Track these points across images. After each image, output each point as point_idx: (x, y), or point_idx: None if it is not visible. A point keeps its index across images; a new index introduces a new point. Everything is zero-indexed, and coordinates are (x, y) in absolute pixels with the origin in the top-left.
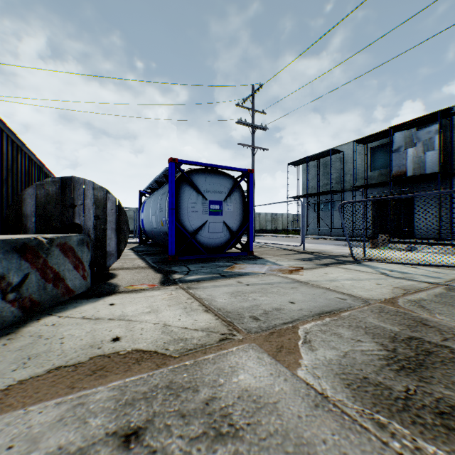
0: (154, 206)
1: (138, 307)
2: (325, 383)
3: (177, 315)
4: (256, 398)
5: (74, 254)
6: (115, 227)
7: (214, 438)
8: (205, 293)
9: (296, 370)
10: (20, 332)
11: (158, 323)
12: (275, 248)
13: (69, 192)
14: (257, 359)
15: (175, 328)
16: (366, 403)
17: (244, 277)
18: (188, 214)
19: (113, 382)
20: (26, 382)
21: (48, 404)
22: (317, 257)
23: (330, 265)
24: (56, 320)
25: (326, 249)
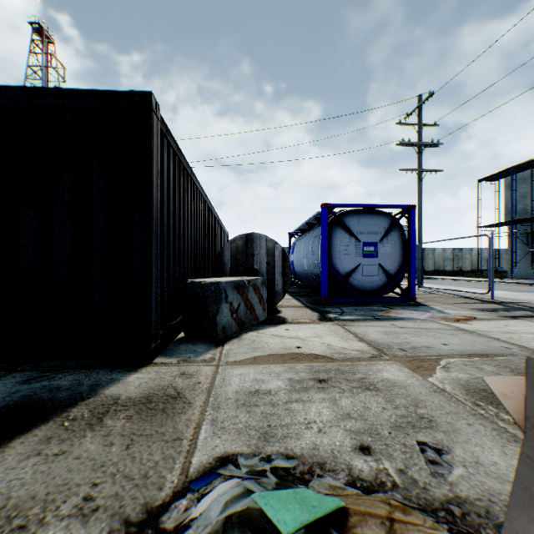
0: (305, 249)
1: (306, 333)
2: (447, 386)
3: (336, 340)
4: (392, 382)
5: (259, 291)
6: (281, 271)
7: (365, 389)
8: (359, 329)
9: (427, 378)
10: (241, 337)
11: (323, 343)
12: (448, 295)
13: (250, 244)
14: (398, 369)
15: (337, 347)
16: (474, 397)
17: (399, 321)
18: (340, 257)
19: (305, 364)
20: (261, 357)
21: (277, 365)
22: (506, 308)
23: (520, 318)
24: (257, 334)
25: (530, 300)
